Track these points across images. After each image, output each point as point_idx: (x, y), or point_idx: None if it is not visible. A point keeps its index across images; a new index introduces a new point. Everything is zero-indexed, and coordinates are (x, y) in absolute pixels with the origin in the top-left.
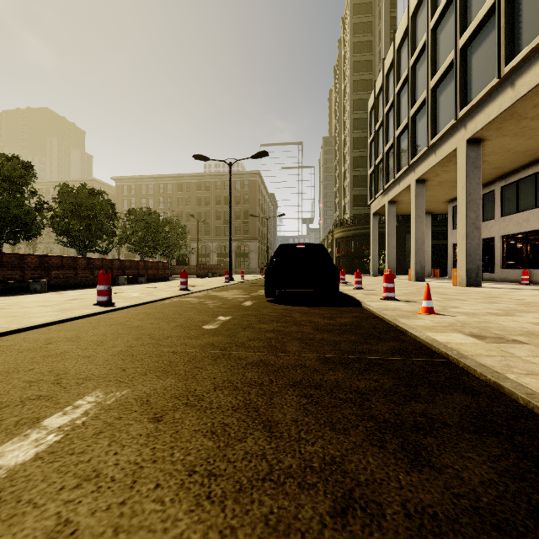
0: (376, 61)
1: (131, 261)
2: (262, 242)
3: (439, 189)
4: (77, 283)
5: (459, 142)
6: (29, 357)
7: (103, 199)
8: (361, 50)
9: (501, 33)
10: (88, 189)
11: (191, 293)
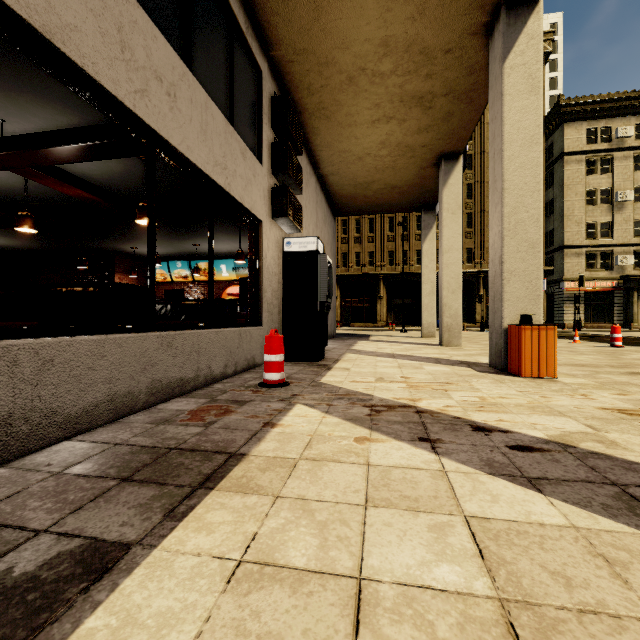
0: None
1: None
2: None
3: None
4: None
5: None
6: None
7: None
8: None
9: None
10: None
11: None
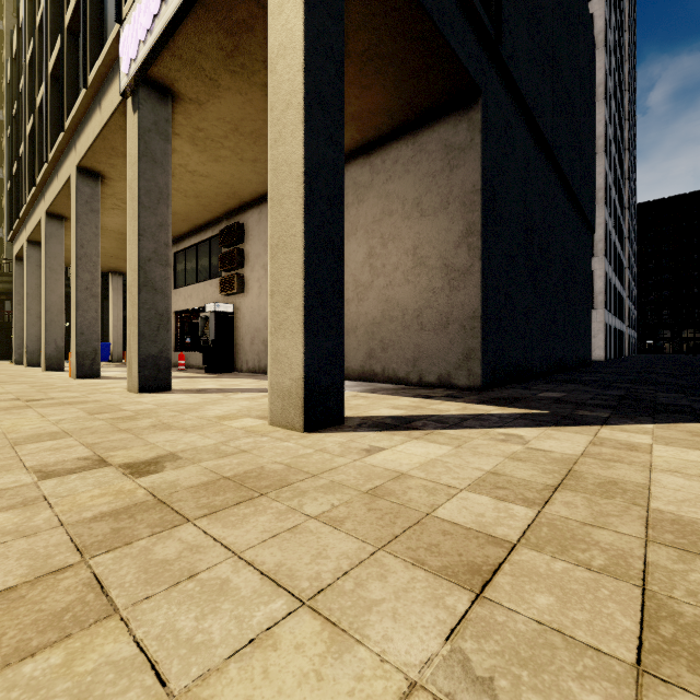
0: None
1: None
2: None
3: (104, 239)
4: None
5: (72, 167)
6: None
7: None
8: None
9: (88, 26)
10: None
11: None
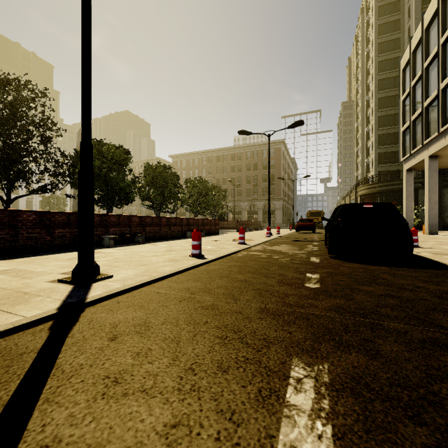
0: (404, 19)
1: (194, 219)
2: (285, 201)
3: None
4: (160, 236)
5: None
6: (192, 307)
7: (171, 172)
8: (387, 12)
9: None
10: (162, 166)
11: (250, 247)
